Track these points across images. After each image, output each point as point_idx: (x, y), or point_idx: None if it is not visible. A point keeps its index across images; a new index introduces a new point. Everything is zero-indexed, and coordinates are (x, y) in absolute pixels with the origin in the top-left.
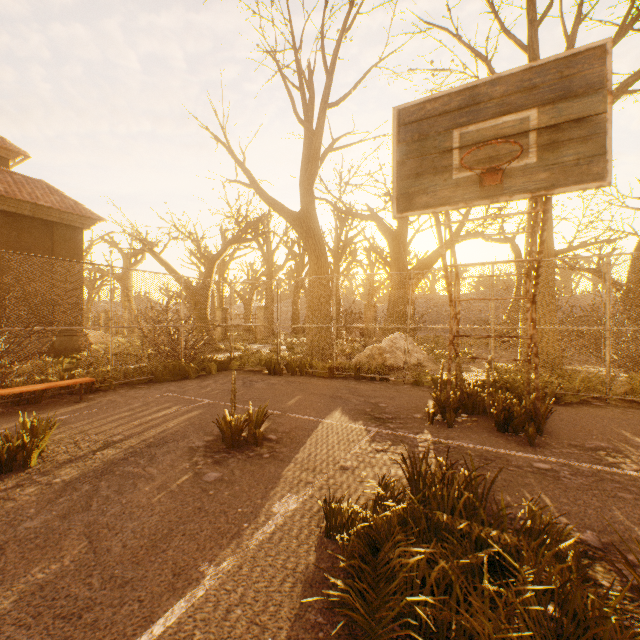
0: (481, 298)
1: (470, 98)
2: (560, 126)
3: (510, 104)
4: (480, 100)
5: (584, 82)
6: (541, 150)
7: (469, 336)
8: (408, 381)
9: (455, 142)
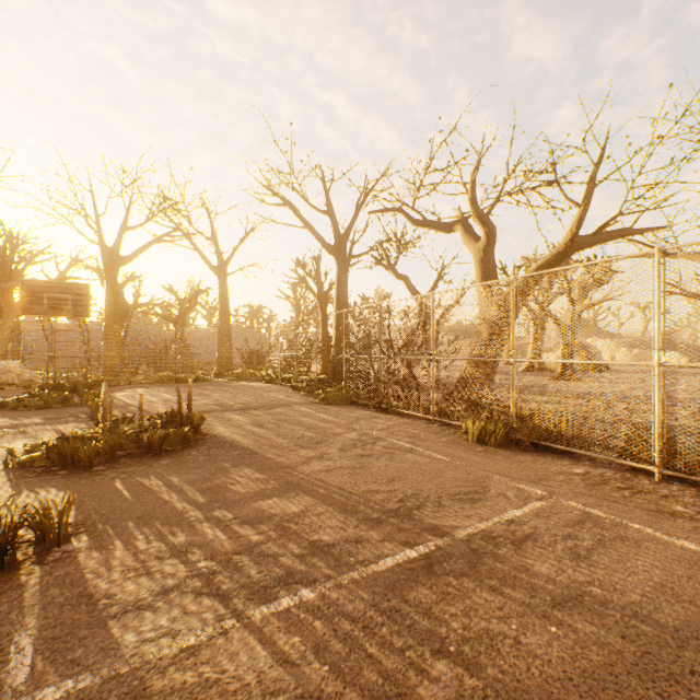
0: (64, 342)
1: (52, 285)
2: (79, 301)
3: (65, 291)
4: (55, 287)
5: (84, 292)
6: (73, 306)
7: (59, 357)
8: (22, 388)
9: (46, 297)
